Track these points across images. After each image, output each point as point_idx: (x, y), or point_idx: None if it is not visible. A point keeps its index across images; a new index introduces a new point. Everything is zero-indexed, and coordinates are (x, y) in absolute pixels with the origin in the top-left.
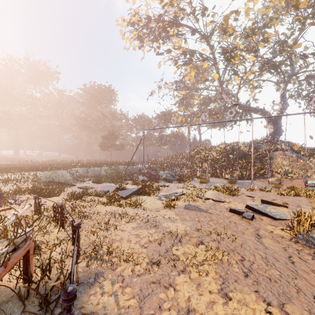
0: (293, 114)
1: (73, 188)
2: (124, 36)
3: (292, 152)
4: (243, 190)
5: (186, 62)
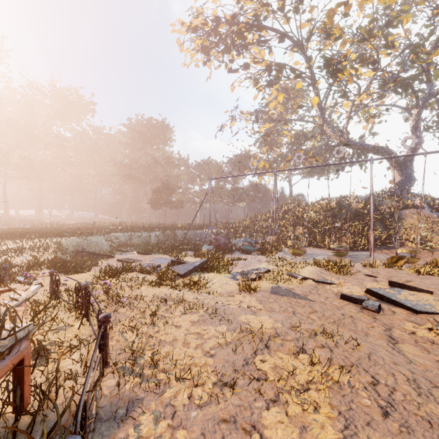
0: (435, 152)
1: (111, 261)
2: (182, 47)
3: (430, 211)
4: (358, 266)
5: (271, 82)
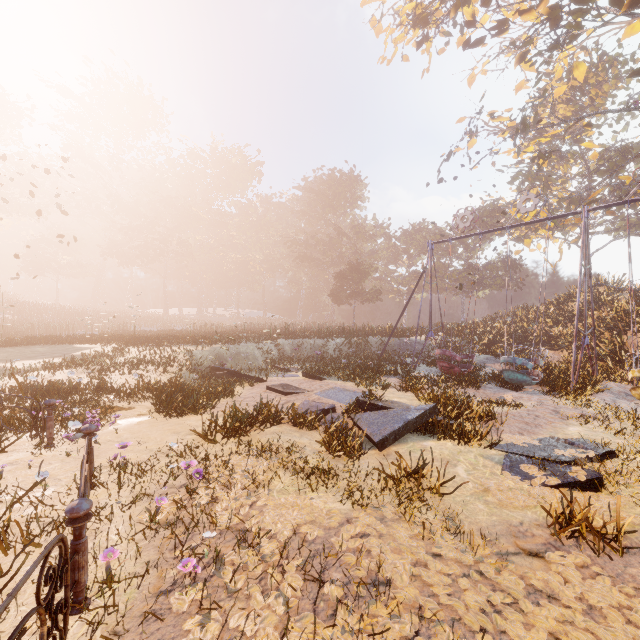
0: None
1: (257, 389)
2: (380, 27)
3: None
4: None
5: (559, 40)
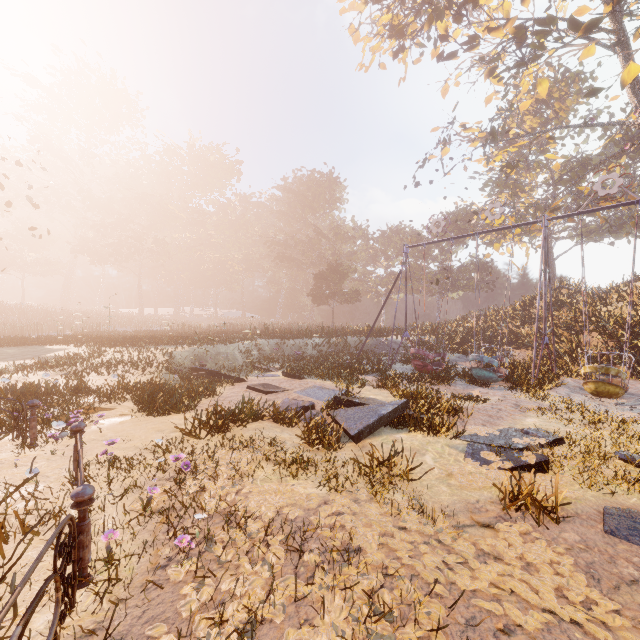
0: None
1: (237, 388)
2: (358, 36)
3: None
4: None
5: (524, 58)
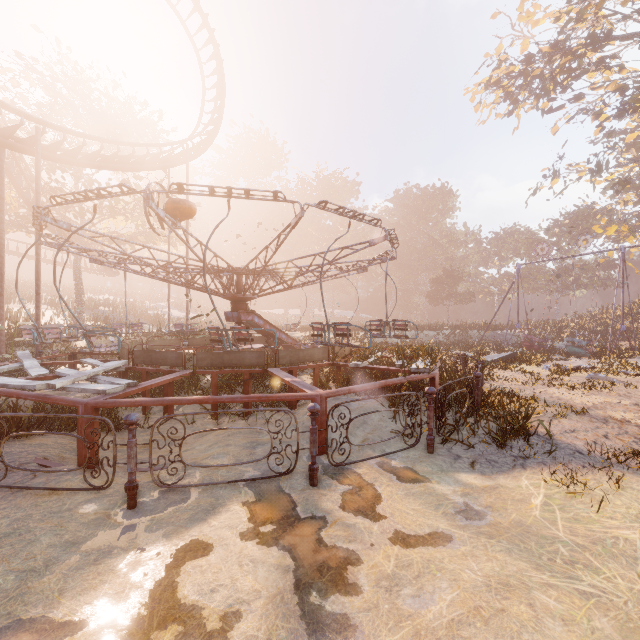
0: None
1: None
2: (478, 106)
3: None
4: None
5: (625, 109)
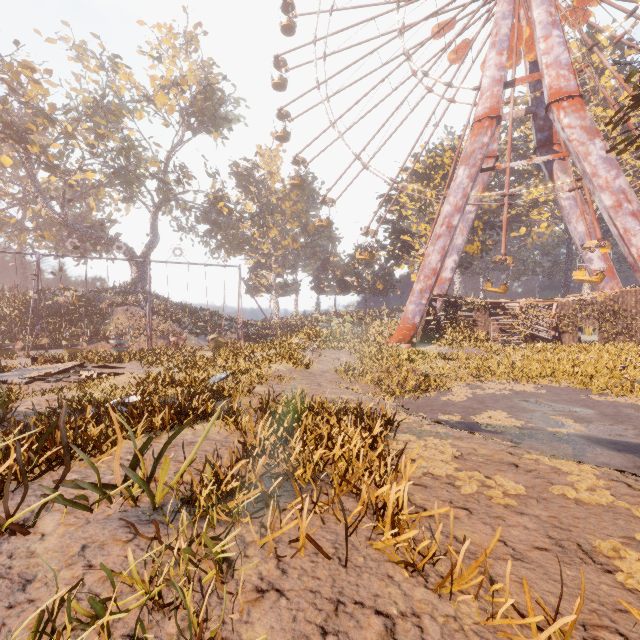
0: (94, 257)
1: None
2: None
3: (143, 308)
4: None
5: None
